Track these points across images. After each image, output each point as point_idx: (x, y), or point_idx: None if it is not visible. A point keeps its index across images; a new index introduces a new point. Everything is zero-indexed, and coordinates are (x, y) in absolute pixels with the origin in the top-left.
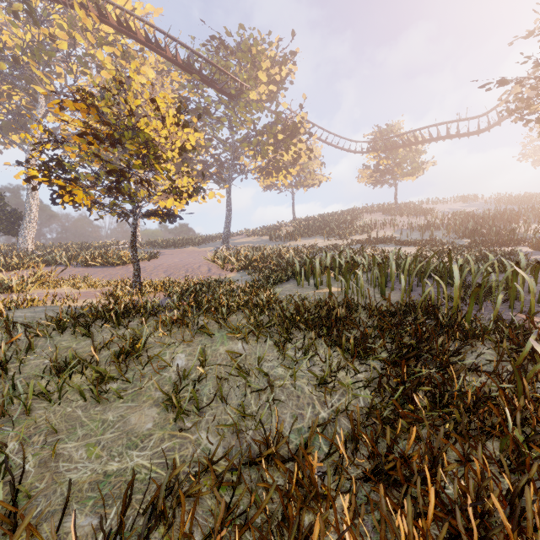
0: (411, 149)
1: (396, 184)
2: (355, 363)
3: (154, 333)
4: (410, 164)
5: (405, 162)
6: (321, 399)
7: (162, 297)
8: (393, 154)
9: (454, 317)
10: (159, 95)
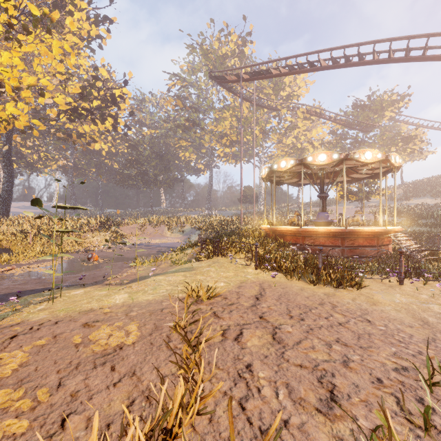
0: None
1: None
2: None
3: None
4: None
5: None
6: None
7: None
8: None
9: None
10: None
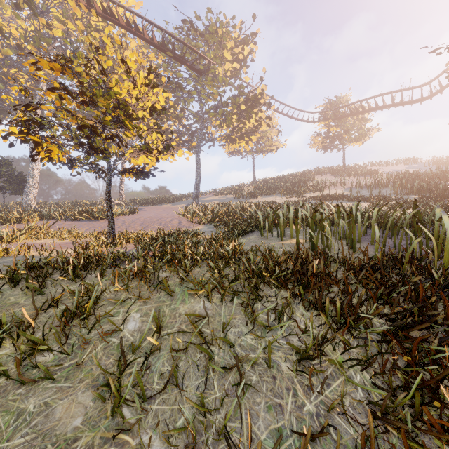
0: (358, 118)
1: (344, 149)
2: (342, 331)
3: (111, 287)
4: (357, 131)
5: (352, 129)
6: (304, 382)
7: (133, 247)
8: (342, 123)
9: (446, 273)
10: (129, 55)
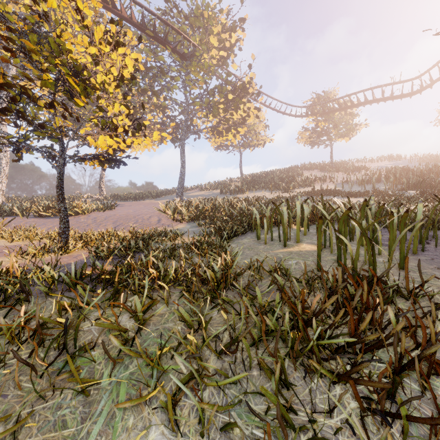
0: (346, 113)
1: (331, 144)
2: None
3: None
4: (345, 126)
5: (340, 124)
6: None
7: (87, 255)
8: (330, 117)
9: None
10: None
